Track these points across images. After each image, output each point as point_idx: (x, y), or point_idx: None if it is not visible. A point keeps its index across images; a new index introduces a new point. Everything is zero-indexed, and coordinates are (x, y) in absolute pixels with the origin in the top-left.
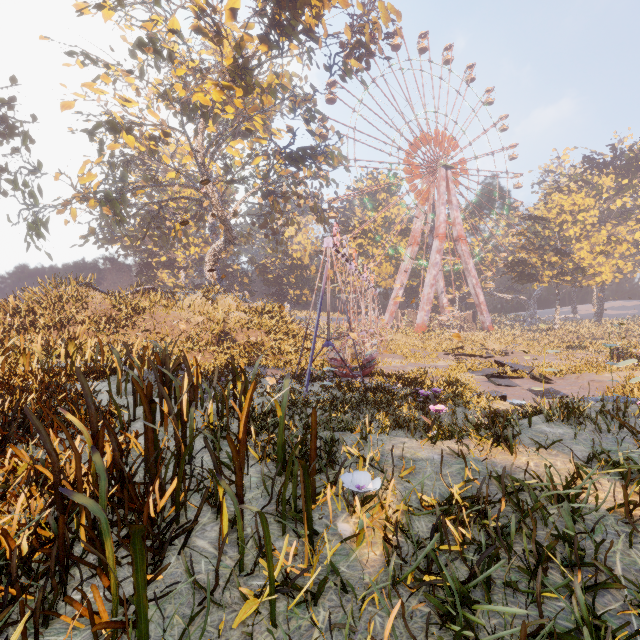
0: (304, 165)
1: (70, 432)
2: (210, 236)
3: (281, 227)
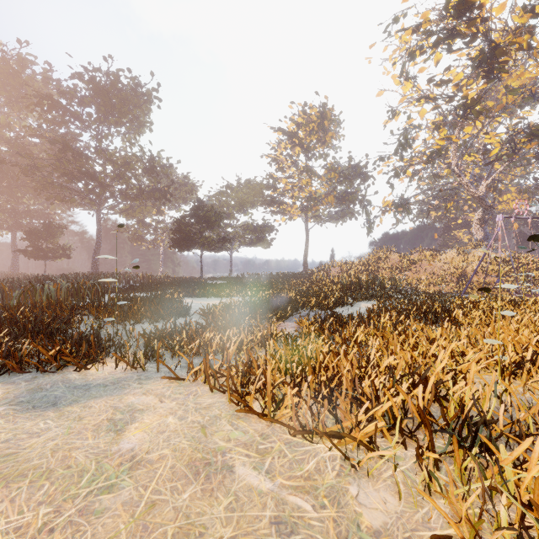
0: None
1: None
2: None
3: None
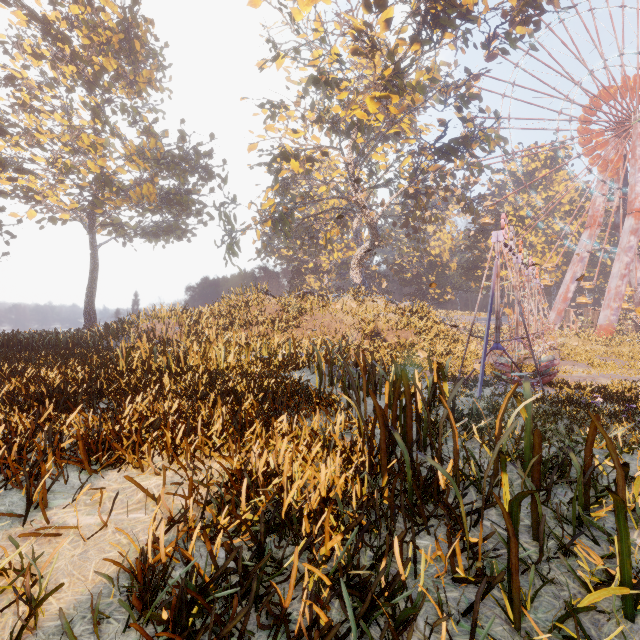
0: (456, 156)
1: (305, 411)
2: (355, 241)
3: (422, 224)
